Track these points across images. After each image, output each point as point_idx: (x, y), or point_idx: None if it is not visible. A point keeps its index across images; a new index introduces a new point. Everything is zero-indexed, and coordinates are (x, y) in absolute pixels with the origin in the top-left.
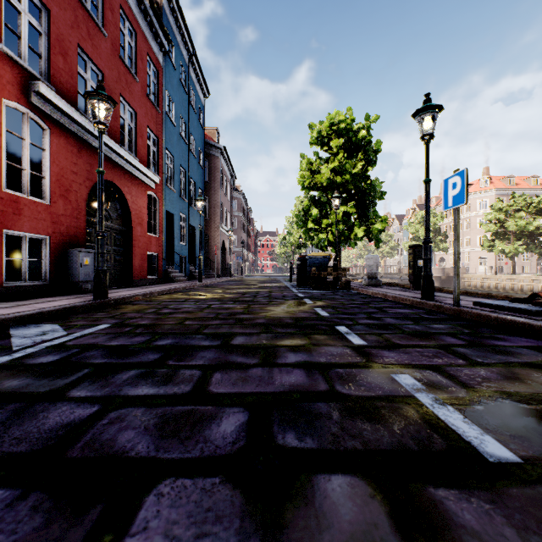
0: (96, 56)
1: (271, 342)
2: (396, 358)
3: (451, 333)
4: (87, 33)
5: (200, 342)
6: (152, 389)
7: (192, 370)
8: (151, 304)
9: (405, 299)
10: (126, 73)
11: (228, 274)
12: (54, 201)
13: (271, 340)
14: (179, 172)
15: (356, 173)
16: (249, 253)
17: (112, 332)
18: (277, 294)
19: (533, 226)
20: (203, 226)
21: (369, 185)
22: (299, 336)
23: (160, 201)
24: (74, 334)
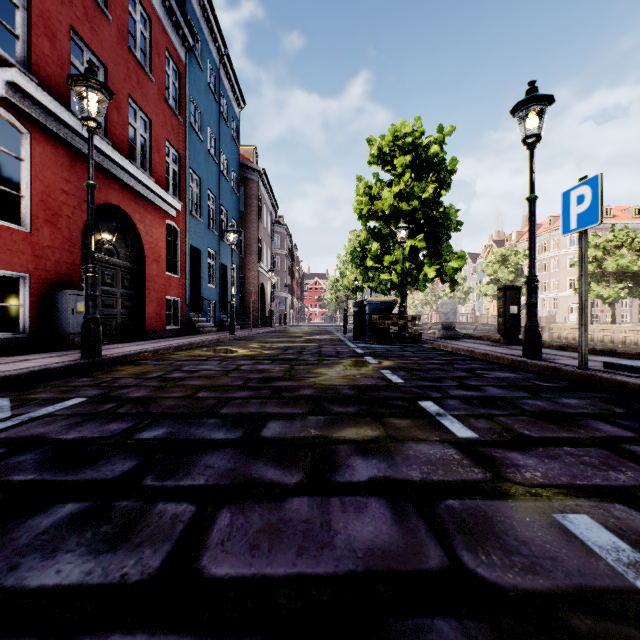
0: (96, 44)
1: (324, 433)
2: (543, 471)
3: (599, 414)
4: (84, 13)
5: (210, 433)
6: (79, 566)
7: (180, 503)
8: (160, 364)
9: (501, 357)
10: (138, 69)
11: (268, 324)
12: (37, 229)
13: (324, 428)
14: (207, 198)
15: (426, 198)
16: (294, 299)
17: (81, 412)
18: (329, 349)
19: (637, 266)
20: (238, 265)
21: (442, 214)
22: (367, 421)
23: (183, 233)
24: (20, 417)
